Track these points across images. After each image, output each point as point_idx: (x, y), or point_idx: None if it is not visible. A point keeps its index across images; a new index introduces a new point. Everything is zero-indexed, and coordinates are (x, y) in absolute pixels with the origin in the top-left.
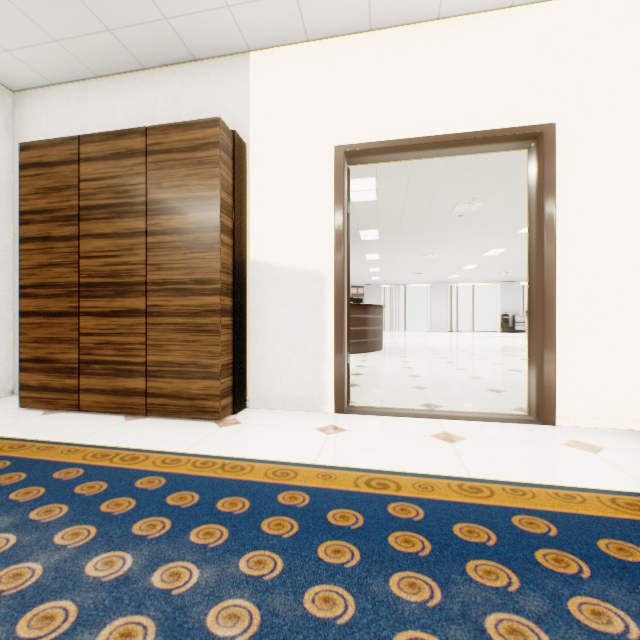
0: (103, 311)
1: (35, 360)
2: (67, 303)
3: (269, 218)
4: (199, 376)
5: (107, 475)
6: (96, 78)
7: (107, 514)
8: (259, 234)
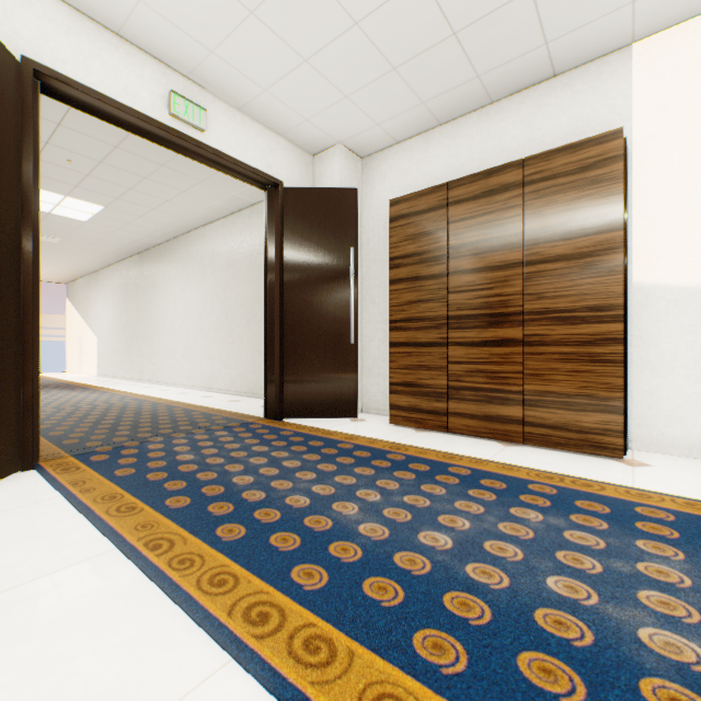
0: (472, 341)
1: (404, 384)
2: (435, 334)
3: (661, 230)
4: (592, 409)
5: (587, 497)
6: (437, 126)
7: (659, 535)
8: (645, 250)
